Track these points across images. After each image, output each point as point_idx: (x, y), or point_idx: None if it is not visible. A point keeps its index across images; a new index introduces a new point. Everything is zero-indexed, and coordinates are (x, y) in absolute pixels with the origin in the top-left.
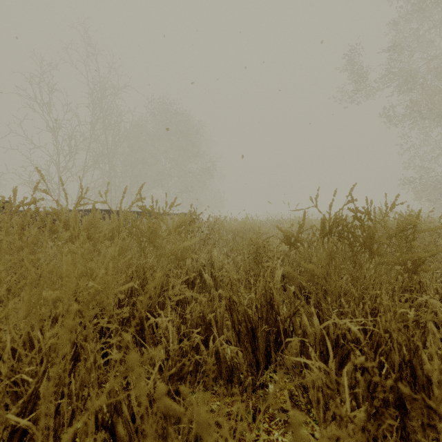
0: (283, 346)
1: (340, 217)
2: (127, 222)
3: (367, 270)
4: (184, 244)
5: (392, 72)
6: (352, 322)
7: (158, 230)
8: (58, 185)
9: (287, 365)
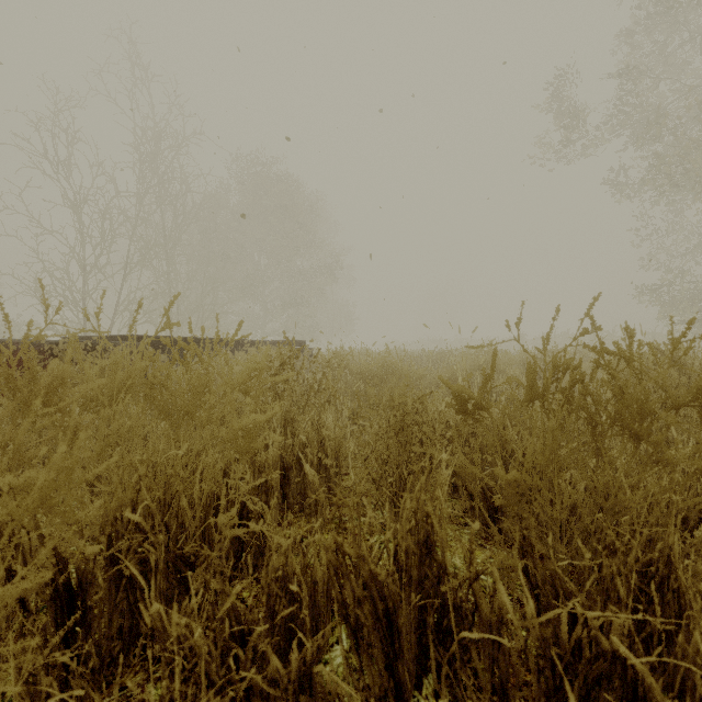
0: (454, 648)
1: (566, 362)
2: (134, 373)
3: (626, 473)
4: (250, 418)
5: (625, 111)
6: (609, 605)
7: (209, 385)
8: (83, 294)
9: (464, 695)
